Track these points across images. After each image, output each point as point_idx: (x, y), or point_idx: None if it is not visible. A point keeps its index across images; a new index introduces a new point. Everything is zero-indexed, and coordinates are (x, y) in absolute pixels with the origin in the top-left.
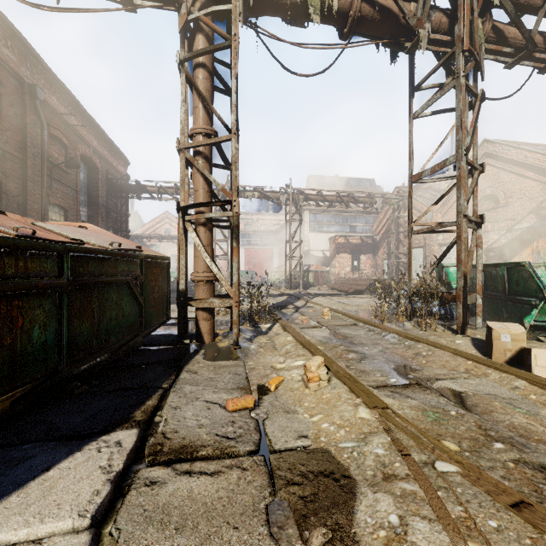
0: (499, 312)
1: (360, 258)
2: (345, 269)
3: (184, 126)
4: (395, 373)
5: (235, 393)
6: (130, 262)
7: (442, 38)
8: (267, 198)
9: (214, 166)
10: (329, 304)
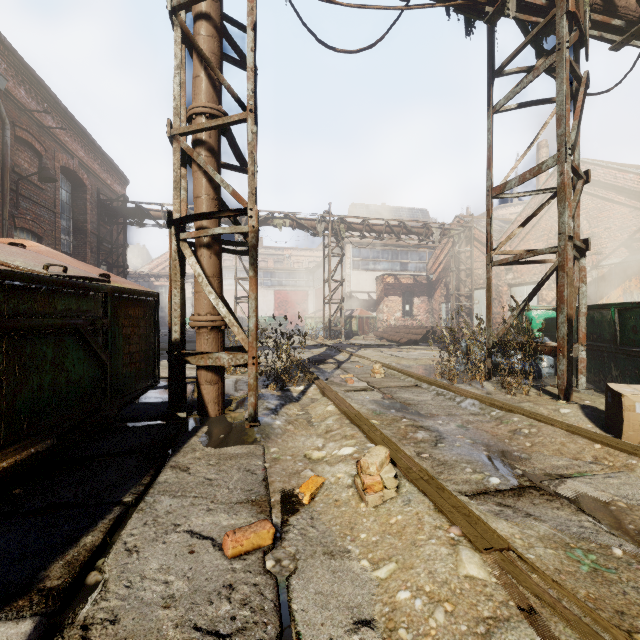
0: (605, 368)
1: (413, 301)
2: (395, 314)
3: (179, 104)
4: (492, 465)
5: (242, 512)
6: (82, 296)
7: (535, 1)
8: (301, 227)
9: (225, 167)
10: (379, 358)
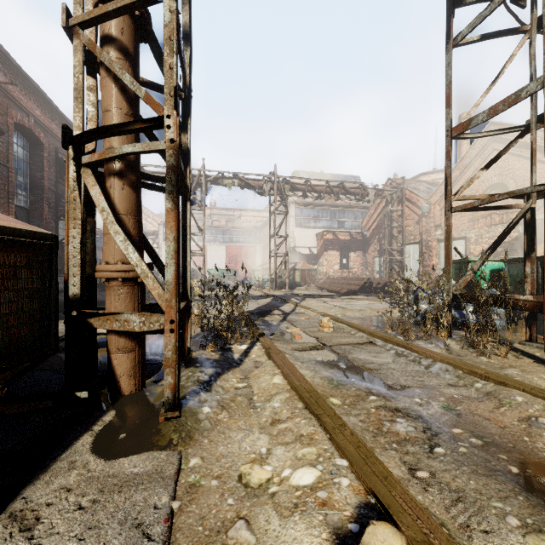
0: None
1: (349, 255)
2: (333, 267)
3: None
4: (543, 504)
5: None
6: None
7: None
8: (249, 186)
9: (151, 87)
10: (324, 309)
